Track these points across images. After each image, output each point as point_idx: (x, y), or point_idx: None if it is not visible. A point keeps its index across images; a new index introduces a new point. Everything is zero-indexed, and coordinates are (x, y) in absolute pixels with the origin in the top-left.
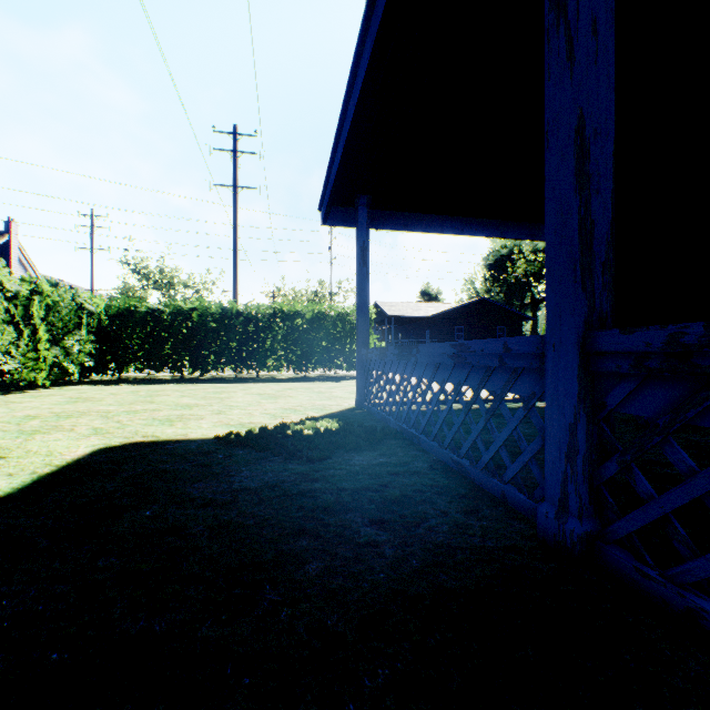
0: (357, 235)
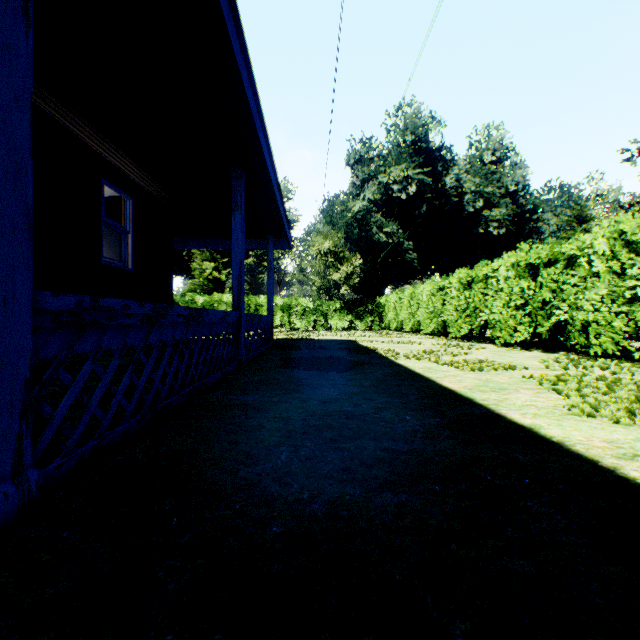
0: None
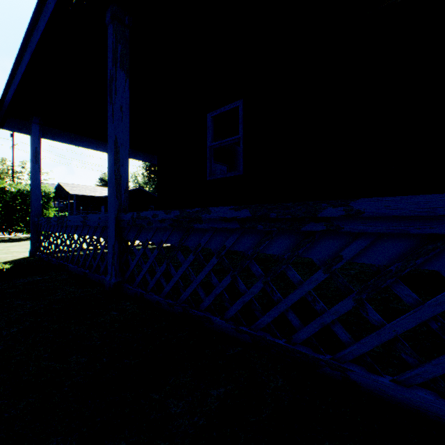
0: (31, 142)
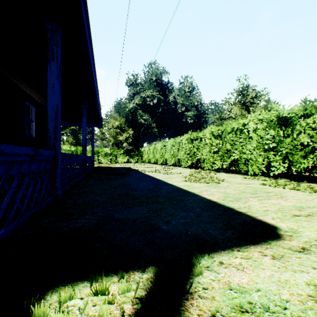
0: None
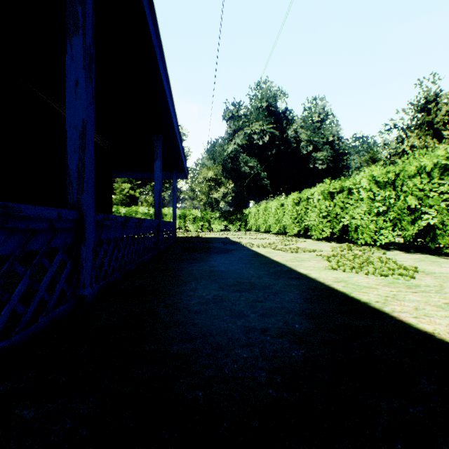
0: None
